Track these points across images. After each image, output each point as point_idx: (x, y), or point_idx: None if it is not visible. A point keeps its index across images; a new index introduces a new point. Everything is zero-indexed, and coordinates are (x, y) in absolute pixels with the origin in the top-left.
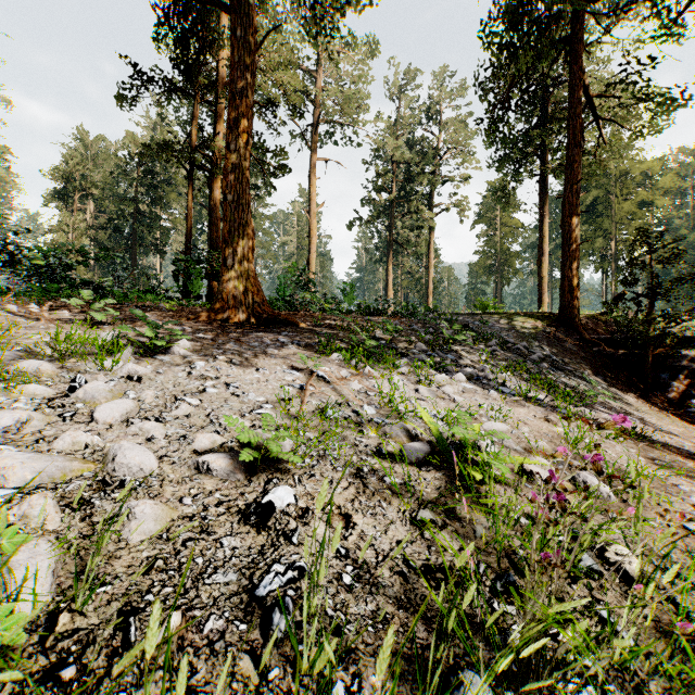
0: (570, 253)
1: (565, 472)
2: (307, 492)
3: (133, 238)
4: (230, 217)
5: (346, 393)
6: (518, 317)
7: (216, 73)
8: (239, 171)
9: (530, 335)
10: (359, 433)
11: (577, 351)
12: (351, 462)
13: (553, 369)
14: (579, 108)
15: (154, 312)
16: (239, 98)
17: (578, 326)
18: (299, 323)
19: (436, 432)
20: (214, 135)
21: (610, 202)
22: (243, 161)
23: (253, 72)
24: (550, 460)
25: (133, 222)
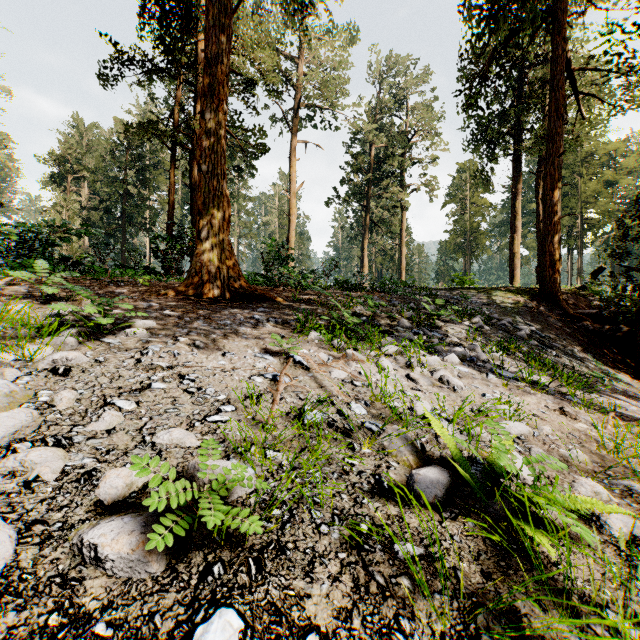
0: (552, 227)
1: (628, 504)
2: (270, 600)
3: (123, 218)
4: (205, 188)
5: (329, 384)
6: (498, 292)
7: (197, 54)
8: (214, 140)
9: (512, 310)
10: (351, 459)
11: (561, 326)
12: (340, 509)
13: (542, 347)
14: (561, 79)
15: (127, 287)
16: (214, 64)
17: (560, 301)
18: (276, 298)
19: (454, 451)
20: (195, 114)
21: (576, 182)
22: (218, 130)
23: (229, 38)
24: (598, 481)
25: (123, 202)
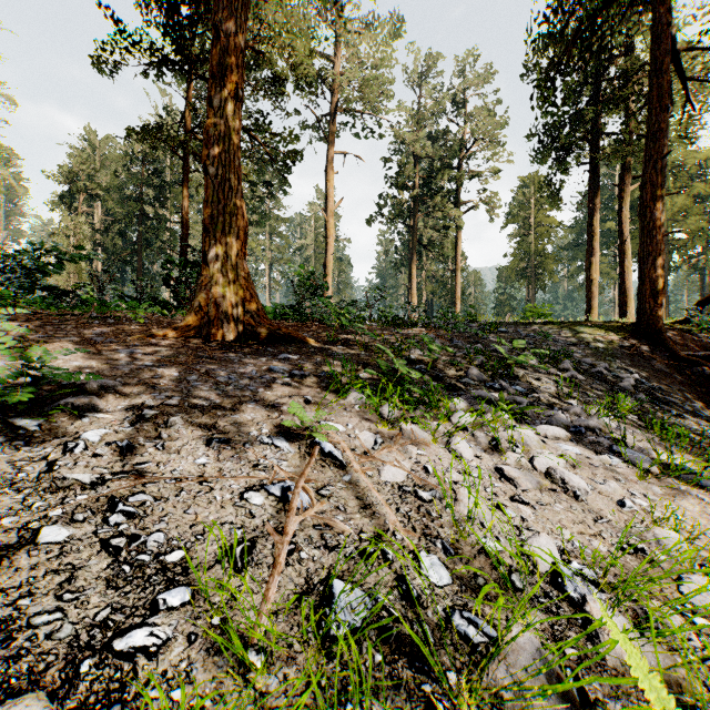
0: (653, 247)
1: None
2: None
3: (138, 242)
4: (212, 197)
5: (377, 498)
6: (583, 328)
7: None
8: (224, 134)
9: (605, 351)
10: None
11: (670, 373)
12: None
13: (656, 403)
14: (664, 62)
15: (117, 325)
16: (225, 37)
17: (665, 339)
18: (306, 339)
19: None
20: None
21: None
22: (231, 121)
23: (245, 3)
24: None
25: (138, 224)
